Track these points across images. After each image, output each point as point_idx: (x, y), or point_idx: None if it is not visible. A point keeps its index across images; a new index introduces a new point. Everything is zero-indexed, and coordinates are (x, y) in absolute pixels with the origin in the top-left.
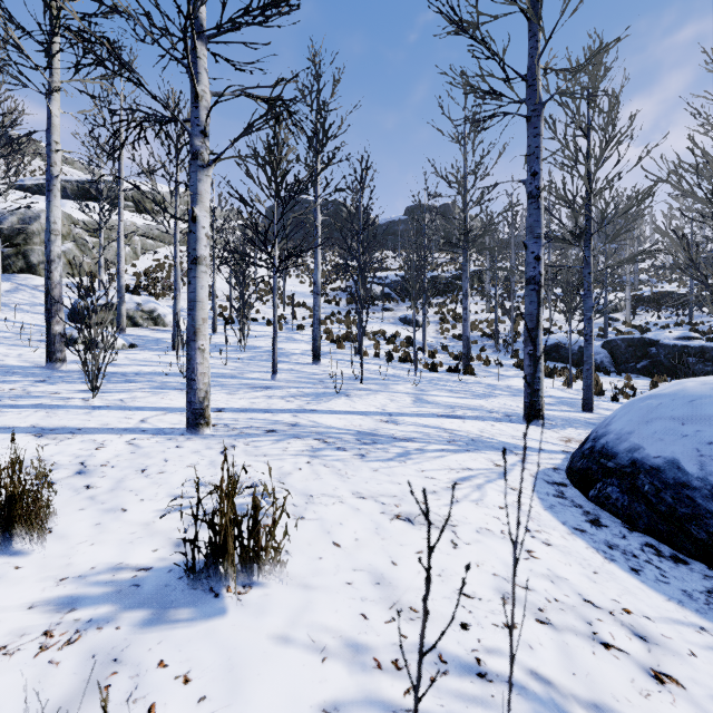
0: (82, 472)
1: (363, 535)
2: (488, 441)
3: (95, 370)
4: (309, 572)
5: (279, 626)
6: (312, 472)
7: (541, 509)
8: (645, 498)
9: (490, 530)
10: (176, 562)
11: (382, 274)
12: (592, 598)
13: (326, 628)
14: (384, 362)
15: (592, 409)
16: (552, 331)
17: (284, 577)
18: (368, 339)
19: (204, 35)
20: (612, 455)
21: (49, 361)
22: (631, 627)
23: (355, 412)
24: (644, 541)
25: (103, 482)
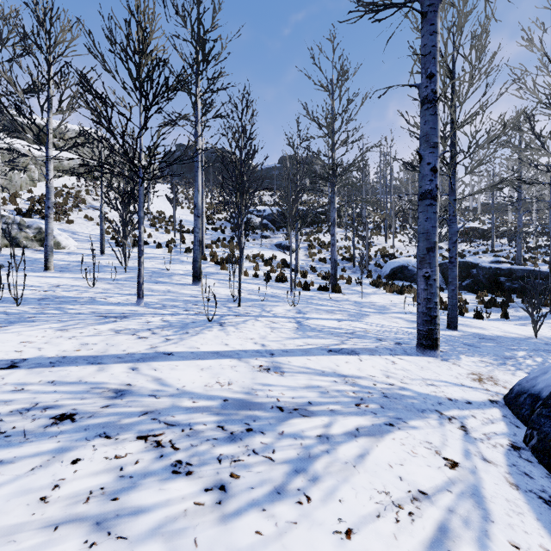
0: None
1: None
2: (404, 396)
3: None
4: None
5: None
6: None
7: None
8: None
9: None
10: None
11: (261, 208)
12: None
13: None
14: (263, 282)
15: (457, 327)
16: (395, 256)
17: None
18: (248, 261)
19: None
20: None
21: None
22: None
23: (227, 353)
24: None
25: None
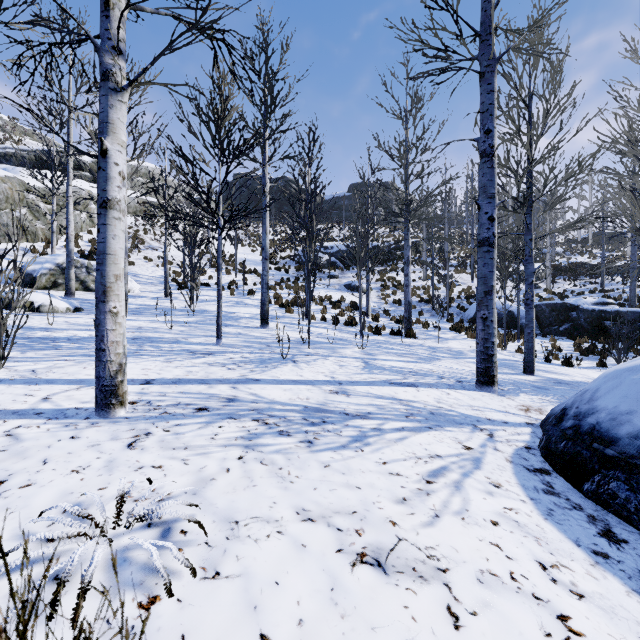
0: None
1: (311, 608)
2: (448, 414)
3: (1, 336)
4: None
5: None
6: (243, 475)
7: (541, 519)
8: None
9: (496, 576)
10: None
11: (328, 244)
12: None
13: None
14: (331, 326)
15: (533, 371)
16: None
17: None
18: (315, 303)
19: None
20: (609, 439)
21: None
22: None
23: (302, 381)
24: None
25: None
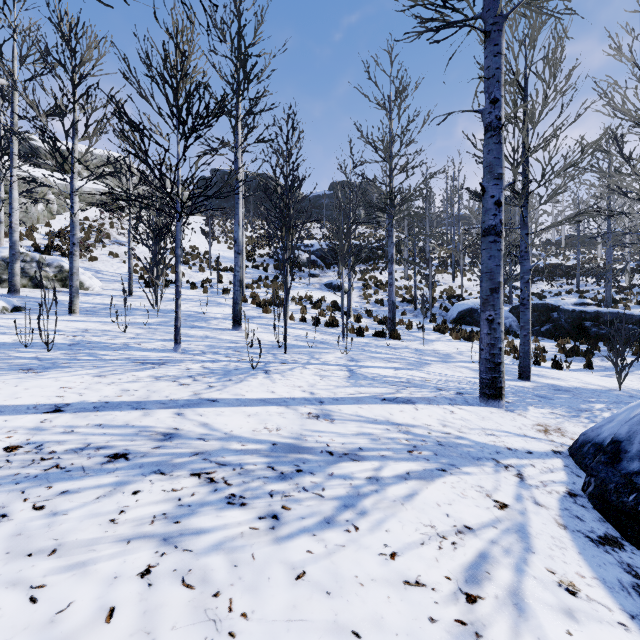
0: None
1: None
2: (460, 444)
3: None
4: None
5: None
6: (137, 628)
7: None
8: None
9: None
10: None
11: (308, 242)
12: None
13: None
14: (311, 327)
15: (529, 377)
16: (464, 297)
17: None
18: (294, 303)
19: None
20: None
21: None
22: None
23: (273, 401)
24: None
25: None
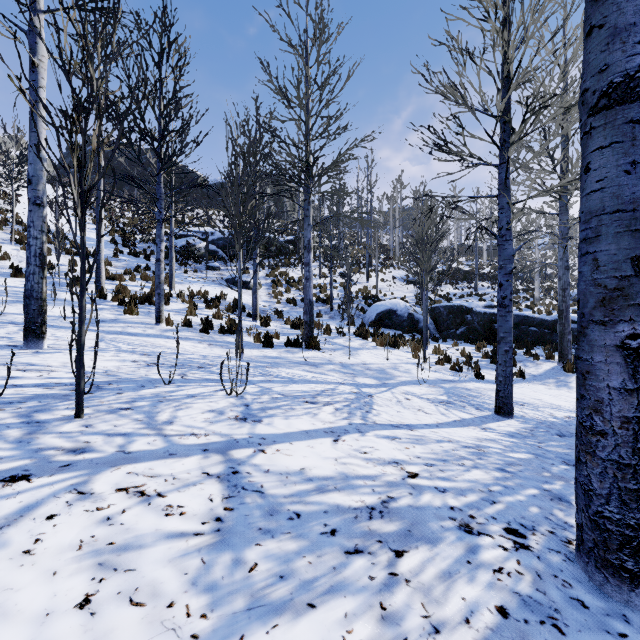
0: None
1: None
2: None
3: None
4: None
5: None
6: None
7: None
8: None
9: None
10: None
11: (208, 229)
12: None
13: None
14: (197, 334)
15: (512, 412)
16: (379, 298)
17: None
18: (181, 301)
19: None
20: None
21: None
22: None
23: None
24: None
25: None
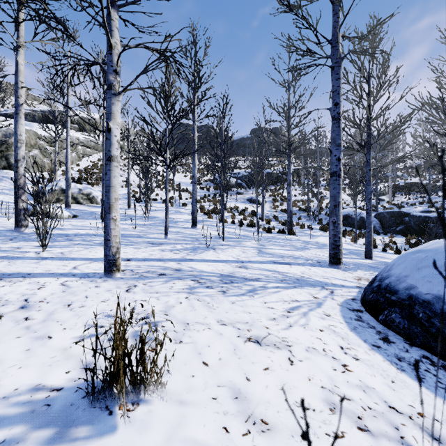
0: (25, 307)
1: (225, 355)
2: (307, 280)
3: (44, 233)
4: (184, 388)
5: (158, 442)
6: (189, 305)
7: (348, 330)
8: (420, 323)
9: (315, 349)
10: (82, 382)
11: (236, 171)
12: (394, 405)
13: (196, 443)
14: (238, 227)
15: (371, 257)
16: (343, 207)
17: (164, 395)
18: (227, 212)
19: (116, 4)
20: (394, 291)
21: (16, 226)
22: (427, 430)
23: (219, 261)
24: (421, 354)
25: (38, 315)
